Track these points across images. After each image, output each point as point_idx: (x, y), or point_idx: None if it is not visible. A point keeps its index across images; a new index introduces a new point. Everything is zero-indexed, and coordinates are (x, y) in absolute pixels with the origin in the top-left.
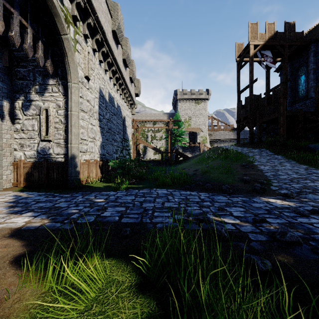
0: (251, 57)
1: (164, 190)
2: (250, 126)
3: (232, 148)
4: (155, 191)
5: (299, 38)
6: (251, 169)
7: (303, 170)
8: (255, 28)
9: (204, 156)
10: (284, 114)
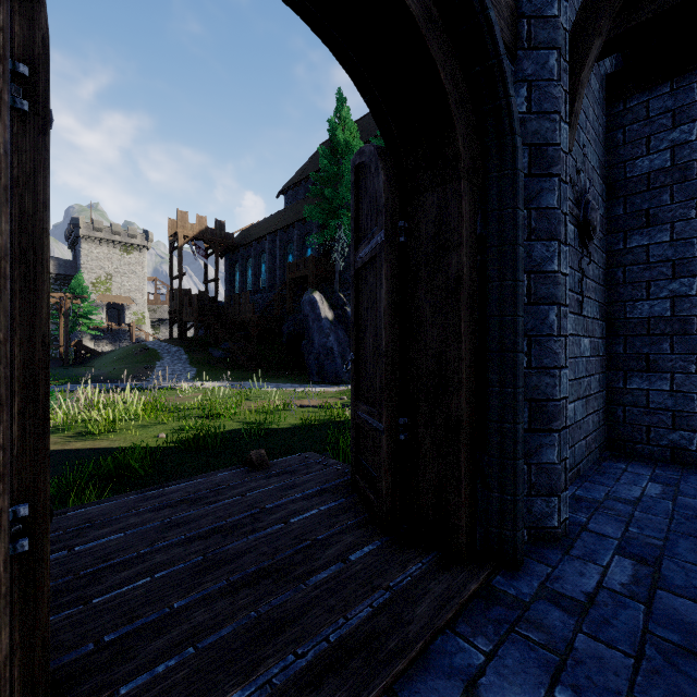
0: (180, 248)
1: (70, 385)
2: (180, 322)
3: (155, 347)
4: (63, 386)
5: (230, 239)
6: (149, 369)
7: (182, 369)
8: (186, 218)
9: (122, 355)
10: (198, 319)
